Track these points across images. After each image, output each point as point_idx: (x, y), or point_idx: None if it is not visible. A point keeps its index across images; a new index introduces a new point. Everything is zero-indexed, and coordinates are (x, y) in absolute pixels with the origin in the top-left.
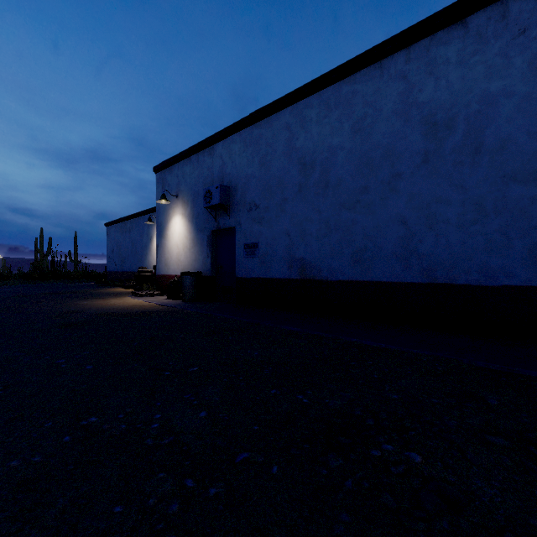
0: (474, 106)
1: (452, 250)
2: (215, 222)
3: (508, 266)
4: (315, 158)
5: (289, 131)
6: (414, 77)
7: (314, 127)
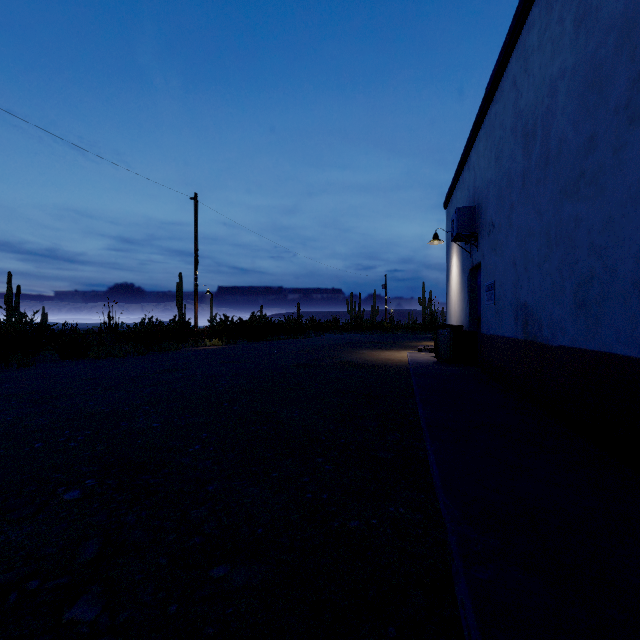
0: None
1: None
2: (470, 258)
3: None
4: (535, 116)
5: (515, 88)
6: None
7: (535, 59)
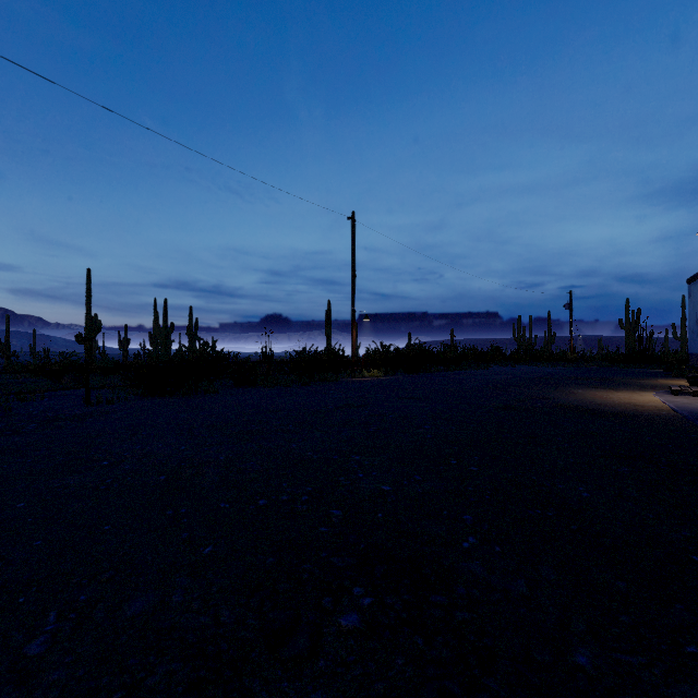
0: None
1: None
2: None
3: None
4: None
5: None
6: None
7: None
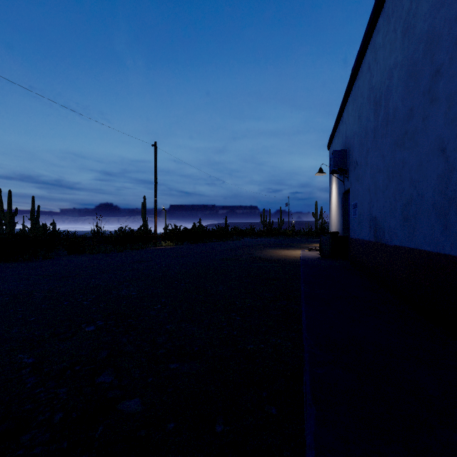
0: None
1: None
2: (343, 185)
3: None
4: (381, 92)
5: (369, 71)
6: None
7: (380, 53)
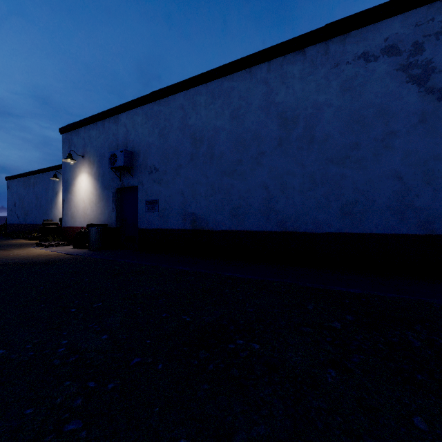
0: (309, 110)
1: (296, 208)
2: (119, 181)
3: (328, 219)
4: (203, 134)
5: (183, 111)
6: (273, 84)
7: (202, 110)
